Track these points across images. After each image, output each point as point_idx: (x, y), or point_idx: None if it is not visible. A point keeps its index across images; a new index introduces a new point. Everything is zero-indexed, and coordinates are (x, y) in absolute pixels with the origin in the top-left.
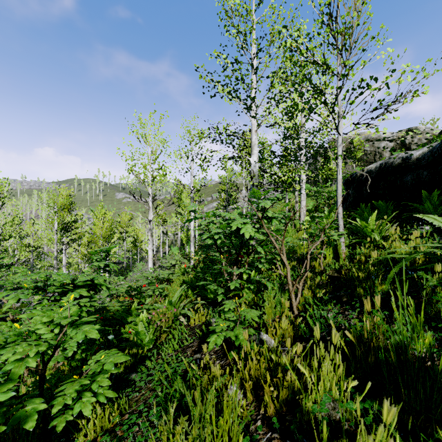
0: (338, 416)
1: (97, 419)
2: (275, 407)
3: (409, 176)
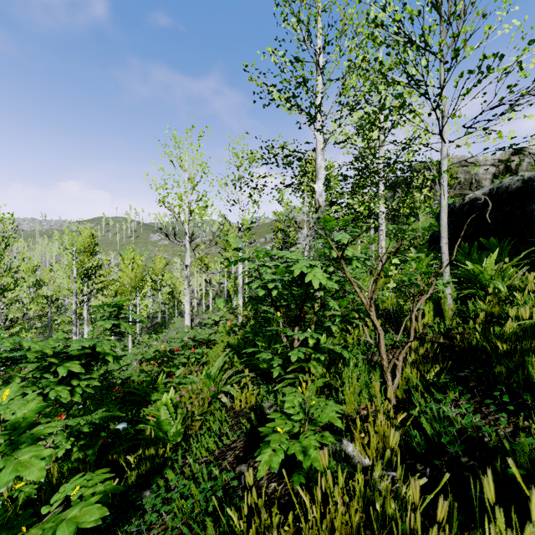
0: None
1: None
2: None
3: (534, 204)
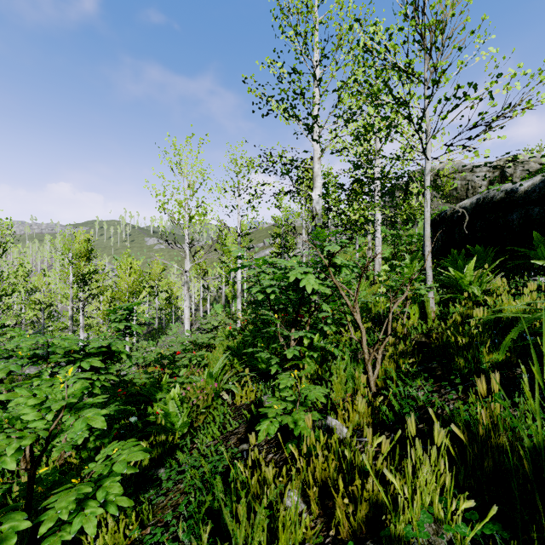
0: (443, 544)
1: (108, 534)
2: (351, 525)
3: (515, 214)
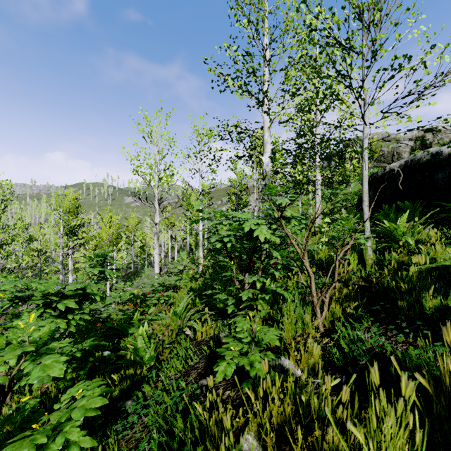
0: None
1: None
2: None
3: (440, 173)
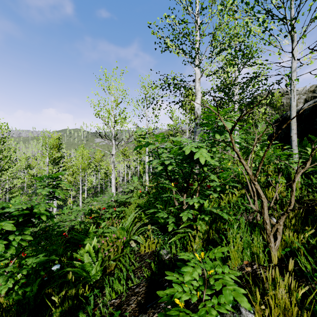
0: None
1: None
2: None
3: None
